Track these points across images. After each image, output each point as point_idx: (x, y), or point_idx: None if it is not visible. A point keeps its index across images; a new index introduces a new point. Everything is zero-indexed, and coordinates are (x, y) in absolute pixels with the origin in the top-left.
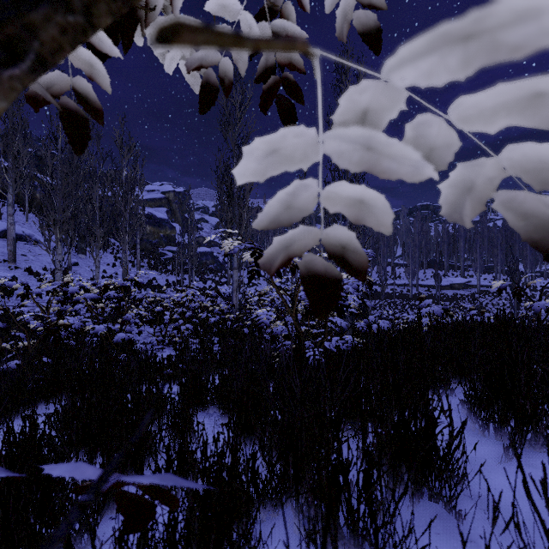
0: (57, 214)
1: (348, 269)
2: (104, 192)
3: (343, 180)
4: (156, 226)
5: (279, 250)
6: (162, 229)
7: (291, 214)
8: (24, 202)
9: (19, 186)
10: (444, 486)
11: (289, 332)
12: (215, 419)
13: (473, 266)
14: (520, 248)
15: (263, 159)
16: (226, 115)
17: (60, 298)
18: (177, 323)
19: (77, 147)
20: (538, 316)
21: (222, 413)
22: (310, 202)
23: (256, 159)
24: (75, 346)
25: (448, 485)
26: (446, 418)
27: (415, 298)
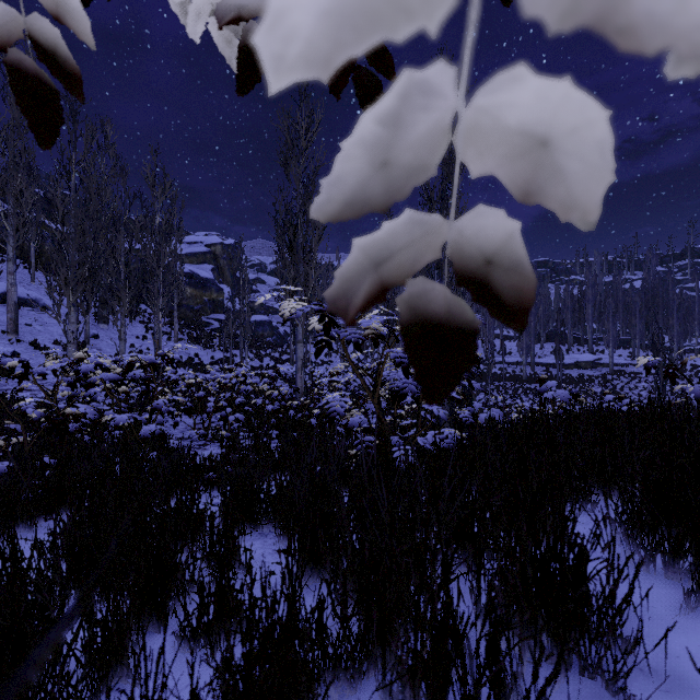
0: (70, 271)
1: (493, 310)
2: (131, 244)
3: (522, 65)
4: (199, 288)
5: (362, 273)
6: (206, 292)
7: (388, 183)
8: (30, 258)
9: (22, 236)
10: (605, 656)
11: (370, 424)
12: (271, 541)
13: (605, 339)
14: (664, 316)
15: (329, 3)
16: (287, 144)
17: (70, 380)
18: (223, 412)
19: (44, 138)
20: (698, 402)
21: (280, 533)
22: (434, 147)
23: (312, 5)
24: (90, 443)
25: (611, 654)
26: (602, 550)
27: (530, 381)
